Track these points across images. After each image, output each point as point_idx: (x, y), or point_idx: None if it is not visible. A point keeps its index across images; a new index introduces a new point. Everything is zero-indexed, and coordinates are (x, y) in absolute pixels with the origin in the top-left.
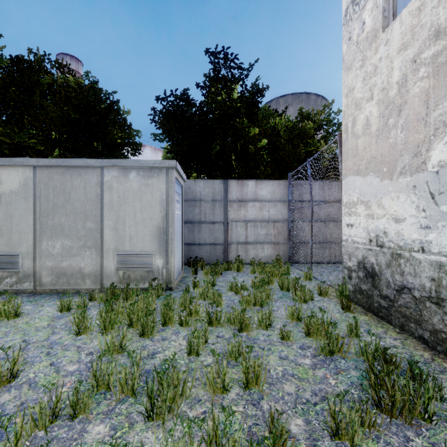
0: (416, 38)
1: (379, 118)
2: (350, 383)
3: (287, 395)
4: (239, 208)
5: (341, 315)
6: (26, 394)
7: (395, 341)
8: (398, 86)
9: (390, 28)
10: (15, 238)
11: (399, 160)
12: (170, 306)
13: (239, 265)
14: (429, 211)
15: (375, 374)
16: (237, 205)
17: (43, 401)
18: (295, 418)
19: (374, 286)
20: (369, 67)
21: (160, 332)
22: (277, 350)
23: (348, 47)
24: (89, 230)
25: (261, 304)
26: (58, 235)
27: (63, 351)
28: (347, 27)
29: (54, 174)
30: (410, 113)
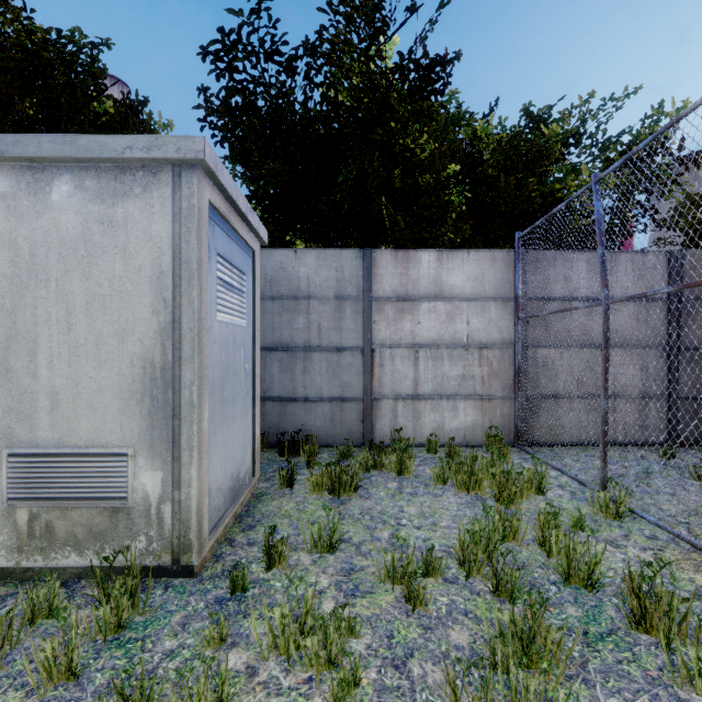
0: None
1: None
2: None
3: None
4: (400, 315)
5: None
6: None
7: None
8: None
9: None
10: None
11: None
12: None
13: (404, 457)
14: None
15: None
16: (393, 309)
17: None
18: None
19: None
20: None
21: None
22: None
23: None
24: None
25: None
26: None
27: None
28: None
29: None
30: None
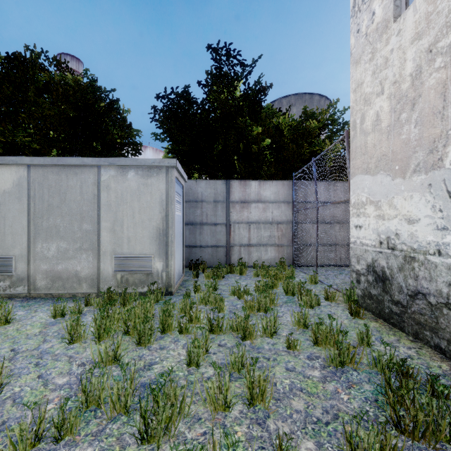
0: (432, 26)
1: (390, 113)
2: (365, 399)
3: (295, 413)
4: (242, 209)
5: (350, 321)
6: (8, 412)
7: (410, 351)
8: (411, 79)
9: (403, 17)
10: (8, 240)
11: (412, 157)
12: (170, 312)
13: (242, 268)
14: (447, 211)
15: (394, 391)
16: (239, 206)
17: (24, 423)
18: (305, 441)
19: (384, 290)
20: (379, 60)
21: (158, 340)
22: (283, 361)
23: (357, 39)
24: (85, 231)
25: (265, 309)
26: (53, 236)
27: (53, 362)
28: (355, 19)
29: (49, 173)
30: (425, 107)
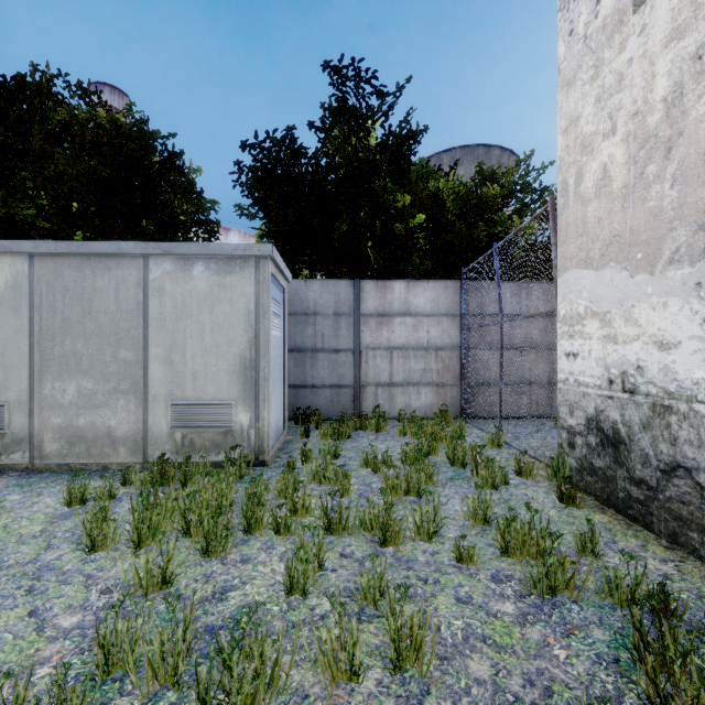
0: (702, 15)
1: (628, 165)
2: (596, 658)
3: (476, 685)
4: (380, 327)
5: (560, 512)
6: None
7: (665, 566)
8: (665, 106)
9: (650, 3)
10: None
11: (667, 238)
12: (260, 496)
13: (380, 421)
14: None
15: (655, 652)
16: (375, 322)
17: None
18: None
19: (617, 461)
20: (607, 77)
21: (239, 545)
22: (451, 585)
23: (569, 46)
24: (123, 363)
25: (418, 491)
26: (71, 371)
27: (58, 585)
28: (566, 13)
29: (64, 267)
30: (689, 152)
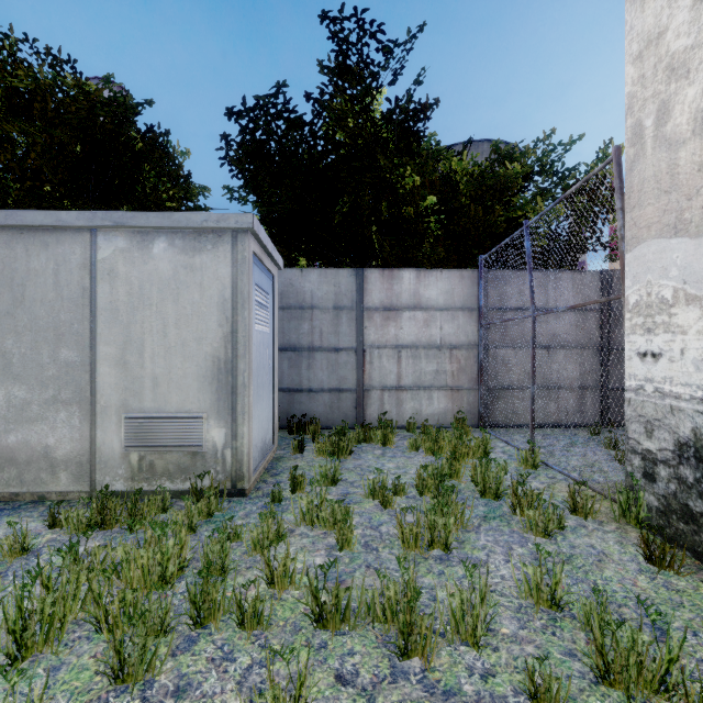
0: None
1: None
2: None
3: None
4: (386, 322)
5: (654, 582)
6: None
7: None
8: None
9: None
10: None
11: None
12: (224, 555)
13: (387, 432)
14: None
15: None
16: (381, 317)
17: None
18: None
19: None
20: None
21: (179, 652)
22: None
23: None
24: (65, 365)
25: (446, 543)
26: None
27: None
28: None
29: None
30: None
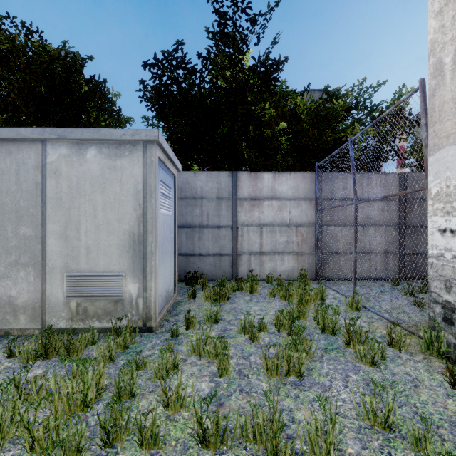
0: None
1: None
2: None
3: None
4: (252, 208)
5: None
6: None
7: None
8: None
9: None
10: None
11: None
12: (132, 383)
13: (253, 284)
14: None
15: None
16: (249, 204)
17: None
18: None
19: None
20: None
21: None
22: None
23: None
24: (23, 238)
25: (299, 372)
26: None
27: None
28: None
29: None
30: None
